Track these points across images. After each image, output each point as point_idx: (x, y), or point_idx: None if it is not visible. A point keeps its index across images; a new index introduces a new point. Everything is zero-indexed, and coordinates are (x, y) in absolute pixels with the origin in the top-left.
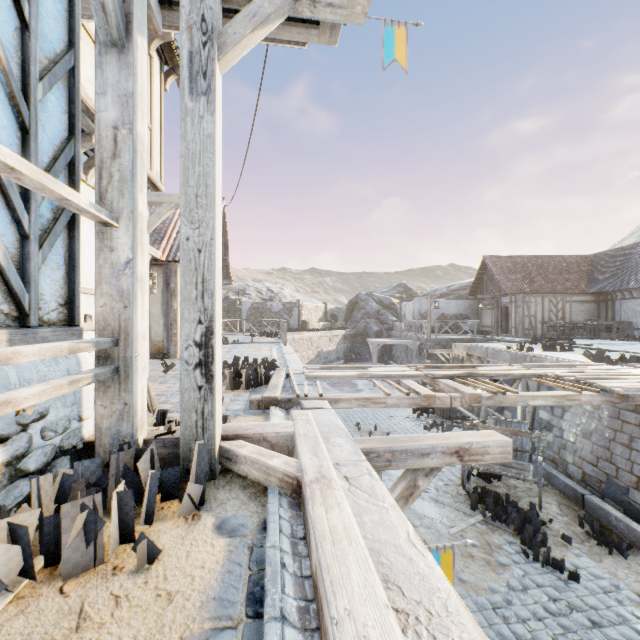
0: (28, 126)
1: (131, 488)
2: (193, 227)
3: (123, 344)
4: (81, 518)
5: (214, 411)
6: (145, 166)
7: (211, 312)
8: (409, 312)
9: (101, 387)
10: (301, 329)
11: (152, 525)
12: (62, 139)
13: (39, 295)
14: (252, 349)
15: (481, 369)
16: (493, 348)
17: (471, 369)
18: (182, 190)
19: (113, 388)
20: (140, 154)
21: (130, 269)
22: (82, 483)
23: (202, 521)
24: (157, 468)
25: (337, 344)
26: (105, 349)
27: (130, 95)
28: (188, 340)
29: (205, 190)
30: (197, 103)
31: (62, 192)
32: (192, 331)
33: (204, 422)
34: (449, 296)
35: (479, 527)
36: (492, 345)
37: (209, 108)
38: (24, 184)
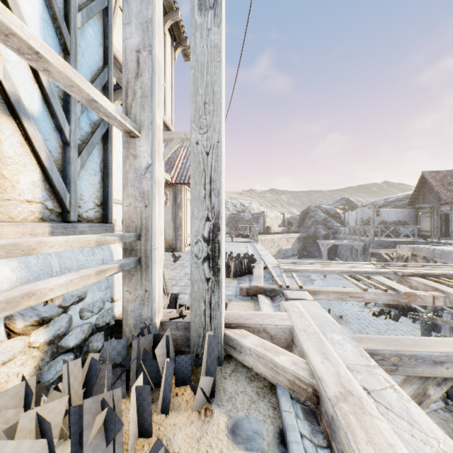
0: (68, 47)
1: (149, 371)
2: (201, 132)
3: (144, 238)
4: (101, 416)
5: (220, 302)
6: (161, 86)
7: (217, 210)
8: (352, 219)
9: (127, 275)
10: (265, 232)
11: (168, 415)
12: (98, 67)
13: (79, 195)
14: (232, 246)
15: (451, 269)
16: (441, 249)
17: (440, 268)
18: (192, 99)
19: (136, 276)
20: (157, 75)
21: (149, 173)
22: (109, 364)
23: (214, 419)
24: (171, 352)
25: (292, 244)
26: (130, 243)
27: (149, 21)
28: (197, 236)
29: (212, 97)
30: (205, 17)
31: (90, 92)
32: (201, 227)
33: (211, 312)
34: (386, 206)
35: (442, 414)
36: (436, 247)
37: (215, 20)
38: (54, 80)
